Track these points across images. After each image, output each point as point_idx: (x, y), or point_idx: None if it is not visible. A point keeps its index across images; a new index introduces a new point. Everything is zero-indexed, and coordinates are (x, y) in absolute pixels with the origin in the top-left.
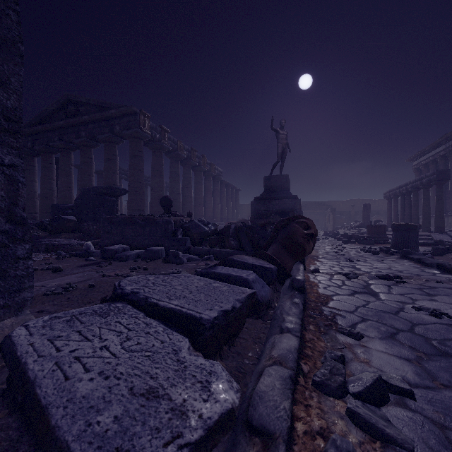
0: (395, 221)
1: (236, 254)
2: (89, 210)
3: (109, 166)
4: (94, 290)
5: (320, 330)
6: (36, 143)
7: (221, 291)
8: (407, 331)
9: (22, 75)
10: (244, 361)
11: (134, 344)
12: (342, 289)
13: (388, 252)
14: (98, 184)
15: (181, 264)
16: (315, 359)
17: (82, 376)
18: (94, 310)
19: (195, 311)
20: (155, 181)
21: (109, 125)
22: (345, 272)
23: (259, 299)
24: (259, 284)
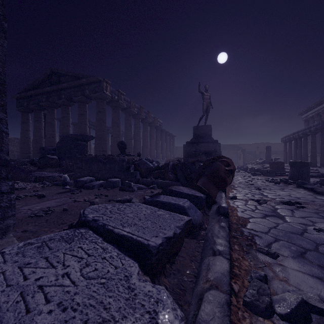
0: (290, 159)
1: (173, 184)
2: (66, 151)
3: (81, 119)
4: (67, 213)
5: (243, 249)
6: (30, 103)
7: (164, 218)
8: (313, 250)
9: (5, 47)
10: (184, 278)
11: (92, 270)
12: (256, 213)
13: (287, 182)
14: (74, 132)
15: (132, 192)
16: (242, 278)
17: (42, 308)
18: (62, 236)
19: (143, 238)
20: (114, 130)
21: (81, 90)
22: (256, 198)
23: (193, 223)
24: (193, 210)
